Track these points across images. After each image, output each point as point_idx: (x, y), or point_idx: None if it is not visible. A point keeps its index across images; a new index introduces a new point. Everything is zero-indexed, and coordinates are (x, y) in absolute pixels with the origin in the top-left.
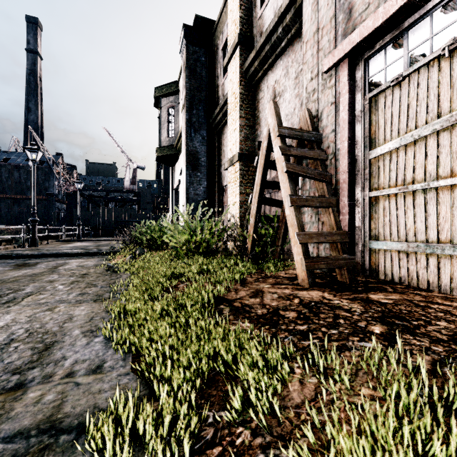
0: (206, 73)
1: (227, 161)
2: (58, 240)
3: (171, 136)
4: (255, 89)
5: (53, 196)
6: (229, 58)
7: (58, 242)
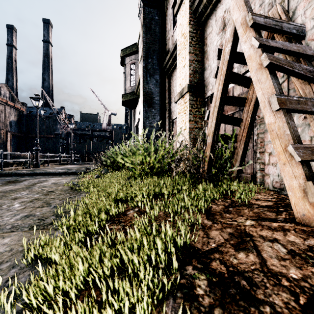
0: (159, 29)
1: (177, 95)
2: (56, 163)
3: (133, 85)
4: (202, 28)
5: (59, 135)
6: (179, 5)
7: (56, 165)
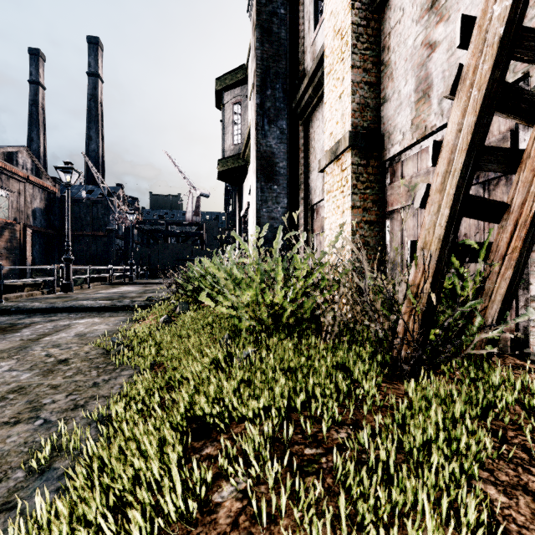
0: (287, 33)
1: (325, 155)
2: (105, 283)
3: (237, 143)
4: (379, 15)
5: (113, 232)
6: None
7: (103, 285)
